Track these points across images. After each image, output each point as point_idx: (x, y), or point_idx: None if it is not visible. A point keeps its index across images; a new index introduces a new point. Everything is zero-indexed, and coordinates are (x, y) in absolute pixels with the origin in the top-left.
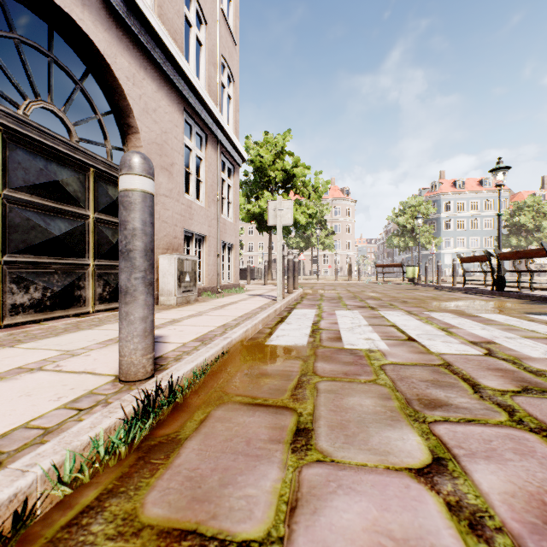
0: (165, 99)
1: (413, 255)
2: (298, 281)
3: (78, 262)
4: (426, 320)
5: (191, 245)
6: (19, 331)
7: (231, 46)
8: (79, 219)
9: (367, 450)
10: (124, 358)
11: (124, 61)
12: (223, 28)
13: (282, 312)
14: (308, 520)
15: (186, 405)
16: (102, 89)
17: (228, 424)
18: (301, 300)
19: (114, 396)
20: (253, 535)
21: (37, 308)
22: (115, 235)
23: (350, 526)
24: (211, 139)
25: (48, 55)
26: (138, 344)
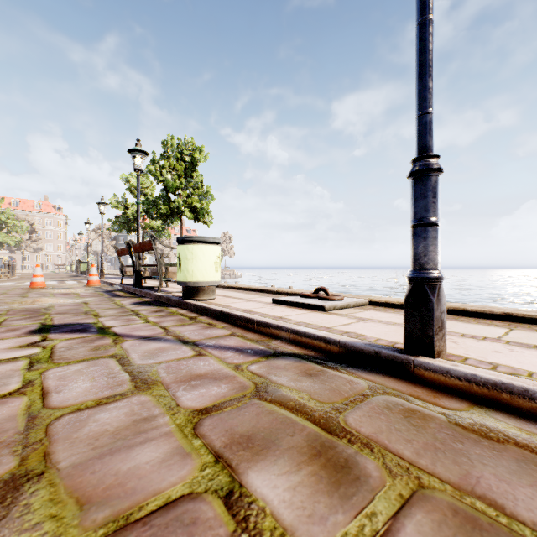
0: None
1: None
2: None
3: None
4: None
5: None
6: None
7: None
8: None
9: None
10: None
11: None
12: None
13: None
14: None
15: None
16: None
17: None
18: None
19: None
20: None
21: None
22: None
23: None
24: None
25: None
26: None
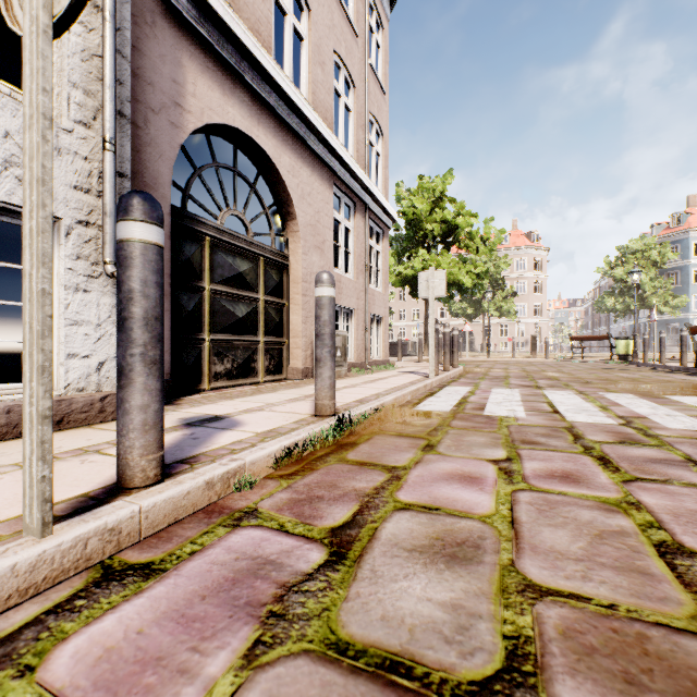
0: (317, 180)
1: (641, 321)
2: (462, 358)
3: (252, 339)
4: (592, 399)
5: (339, 320)
6: (223, 392)
7: (379, 98)
8: (253, 302)
9: (466, 453)
10: (319, 401)
11: (286, 158)
12: (371, 83)
13: (433, 388)
14: (424, 465)
15: (357, 433)
16: (268, 185)
17: (384, 441)
18: (458, 378)
19: (316, 421)
20: (398, 466)
21: (228, 377)
22: (278, 314)
23: (444, 468)
24: (359, 207)
25: (234, 171)
26: (327, 393)
